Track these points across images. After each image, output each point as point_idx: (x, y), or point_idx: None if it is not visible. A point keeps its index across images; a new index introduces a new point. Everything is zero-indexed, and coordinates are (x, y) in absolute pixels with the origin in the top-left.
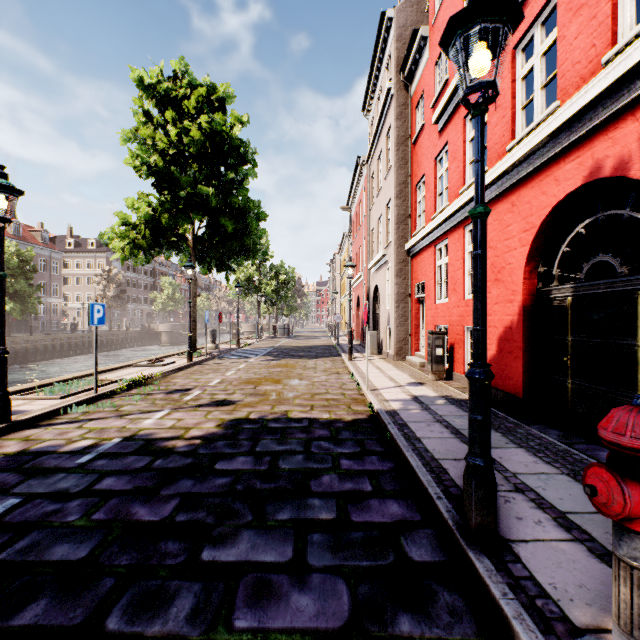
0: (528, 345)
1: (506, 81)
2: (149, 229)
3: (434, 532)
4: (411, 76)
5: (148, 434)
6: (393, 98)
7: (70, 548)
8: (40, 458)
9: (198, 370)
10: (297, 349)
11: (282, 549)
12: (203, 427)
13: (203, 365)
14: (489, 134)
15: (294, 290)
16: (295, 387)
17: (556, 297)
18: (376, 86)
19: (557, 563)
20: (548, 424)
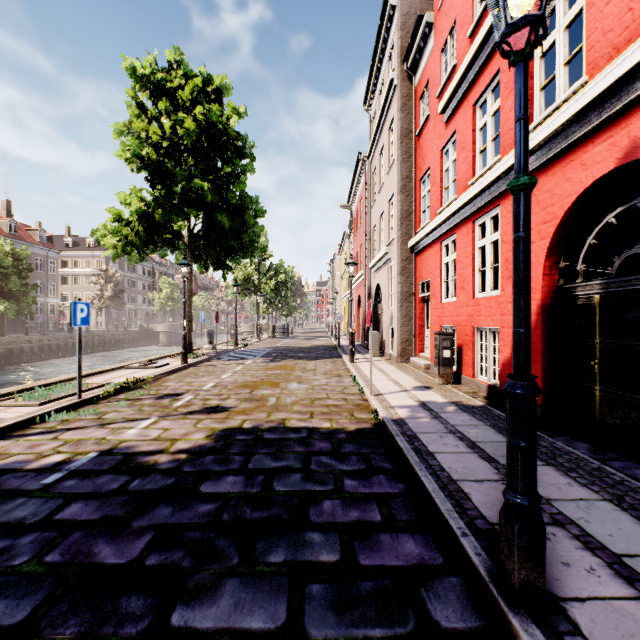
0: (548, 347)
1: None
2: (142, 225)
3: (461, 581)
4: (415, 66)
5: (129, 447)
6: (396, 89)
7: (7, 606)
8: (1, 477)
9: (192, 372)
10: (296, 350)
11: (273, 608)
12: (191, 438)
13: (198, 367)
14: (502, 120)
15: (294, 290)
16: (294, 391)
17: (581, 295)
18: (378, 79)
19: (629, 636)
20: (573, 435)
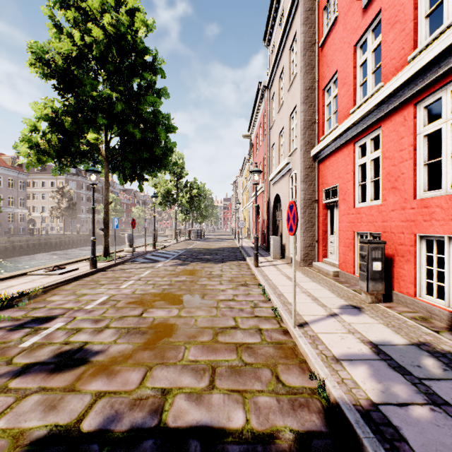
0: None
1: None
2: (52, 133)
3: None
4: None
5: None
6: (299, 4)
7: None
8: None
9: (95, 279)
10: (206, 251)
11: None
12: None
13: (107, 272)
14: None
15: (206, 203)
16: (194, 313)
17: None
18: (277, 12)
19: None
20: None
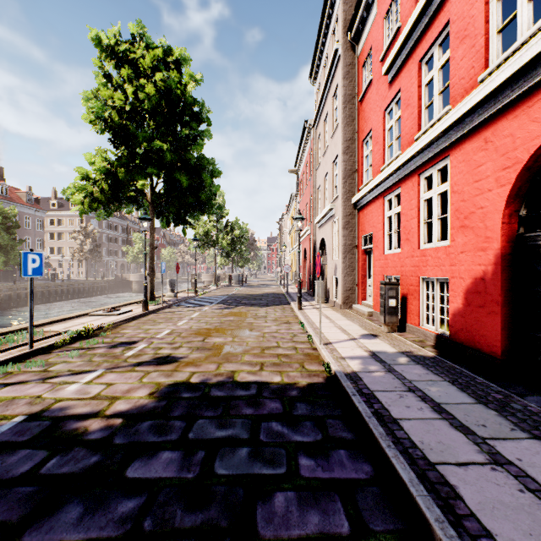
0: (507, 299)
1: (476, 6)
2: (106, 183)
3: None
4: (358, 36)
5: (62, 408)
6: (340, 58)
7: None
8: None
9: (151, 319)
10: (249, 297)
11: None
12: (132, 397)
13: (158, 314)
14: (452, 70)
15: (248, 244)
16: (245, 339)
17: None
18: (322, 53)
19: None
20: None
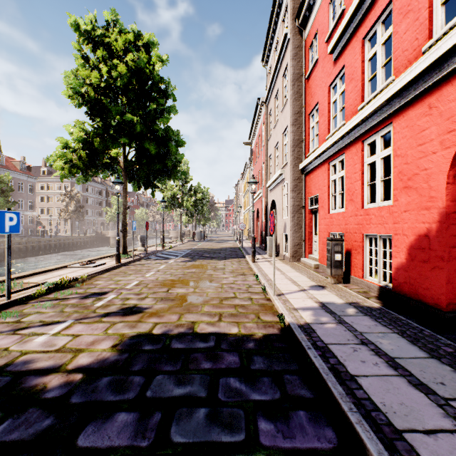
0: (451, 255)
1: None
2: (83, 151)
3: None
4: (305, 22)
5: (26, 362)
6: (289, 42)
7: None
8: None
9: (123, 271)
10: (210, 251)
11: None
12: (96, 349)
13: (129, 266)
14: (396, 43)
15: (209, 206)
16: (205, 290)
17: None
18: (273, 39)
19: None
20: None
